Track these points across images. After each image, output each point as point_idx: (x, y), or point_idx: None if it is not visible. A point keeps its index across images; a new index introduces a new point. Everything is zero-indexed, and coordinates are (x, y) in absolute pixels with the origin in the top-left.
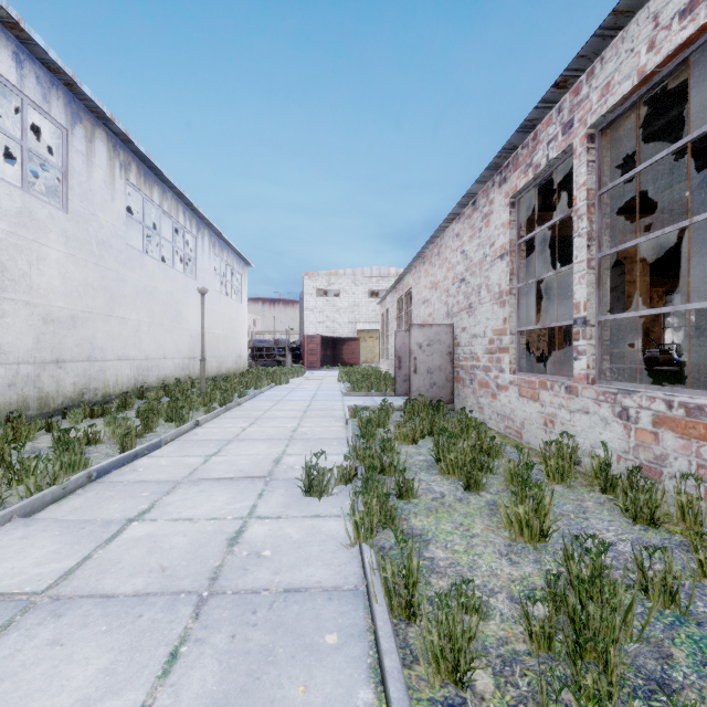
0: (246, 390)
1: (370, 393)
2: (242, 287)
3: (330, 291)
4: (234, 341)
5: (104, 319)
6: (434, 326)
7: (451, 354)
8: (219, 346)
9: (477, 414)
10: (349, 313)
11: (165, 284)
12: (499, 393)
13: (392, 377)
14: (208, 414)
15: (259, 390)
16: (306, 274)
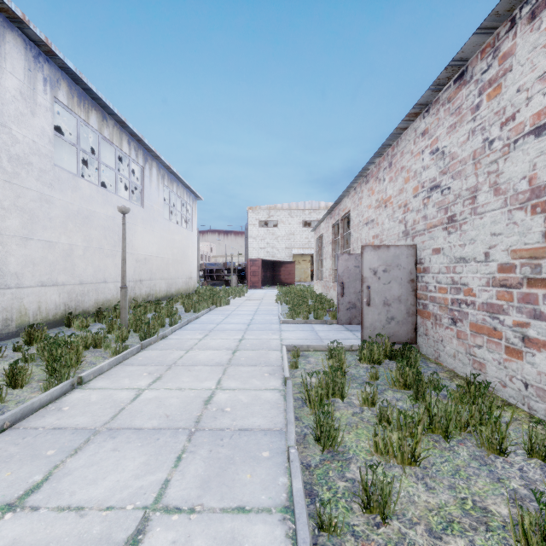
0: (185, 313)
1: (309, 321)
2: (192, 217)
3: (270, 222)
4: (184, 265)
5: (20, 242)
6: (392, 247)
7: (413, 281)
8: (168, 269)
9: (469, 370)
10: (286, 240)
11: (105, 209)
12: (532, 352)
13: (328, 298)
14: (104, 362)
15: (194, 315)
16: (250, 208)
